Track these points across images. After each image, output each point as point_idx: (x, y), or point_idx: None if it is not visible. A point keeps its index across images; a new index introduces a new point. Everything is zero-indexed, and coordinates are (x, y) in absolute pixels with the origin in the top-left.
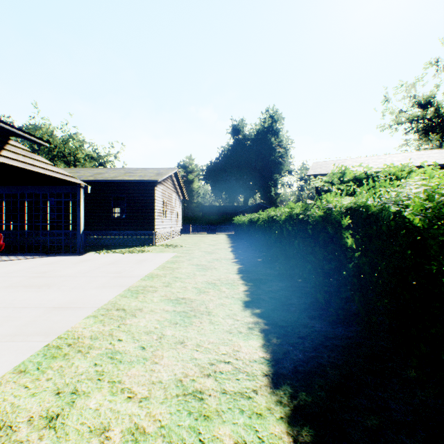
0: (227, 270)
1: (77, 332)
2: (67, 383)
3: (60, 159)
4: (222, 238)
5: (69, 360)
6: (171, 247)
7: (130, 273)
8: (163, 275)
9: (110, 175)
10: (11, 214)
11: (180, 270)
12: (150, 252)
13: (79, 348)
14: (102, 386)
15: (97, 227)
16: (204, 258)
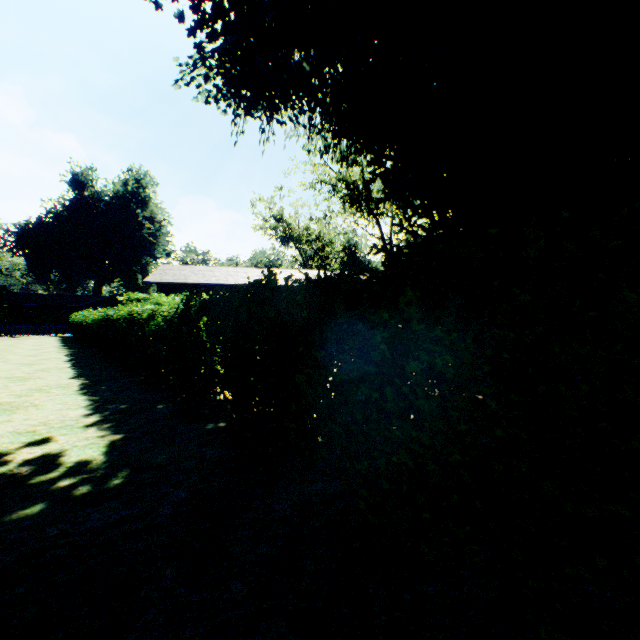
0: (57, 355)
1: None
2: None
3: None
4: (52, 340)
5: None
6: None
7: None
8: None
9: None
10: None
11: (10, 357)
12: None
13: None
14: (3, 372)
15: None
16: (31, 352)
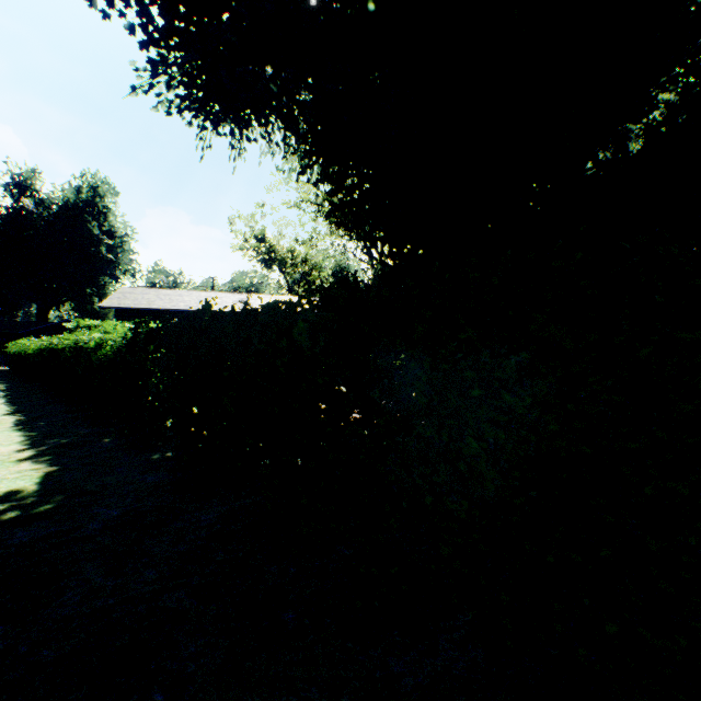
0: None
1: None
2: None
3: None
4: None
5: None
6: None
7: None
8: None
9: None
10: None
11: None
12: None
13: None
14: None
15: None
16: None
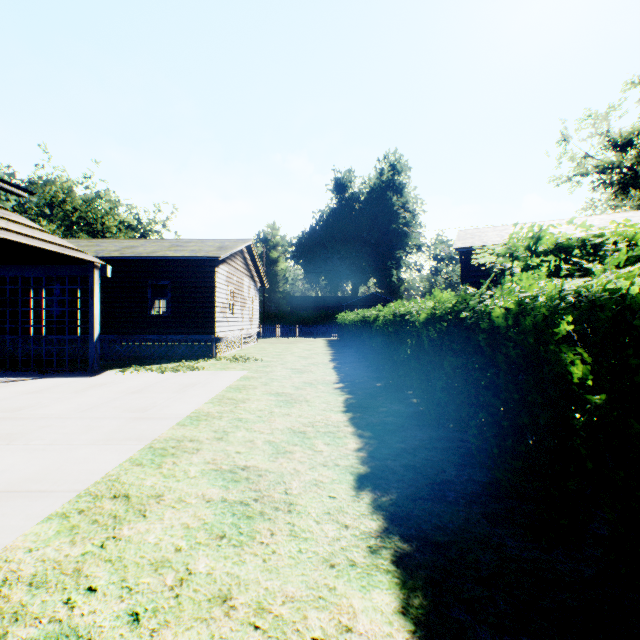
0: (326, 404)
1: (8, 564)
2: None
3: (82, 228)
4: (319, 345)
5: None
6: (239, 361)
7: (161, 411)
8: (217, 415)
9: (146, 250)
10: None
11: (248, 404)
12: (206, 371)
13: None
14: None
15: (126, 330)
16: (289, 381)
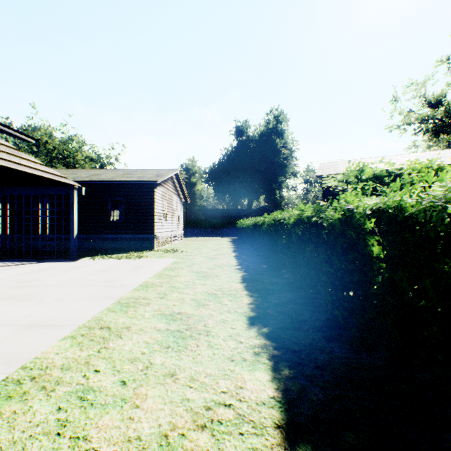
0: (229, 278)
1: (47, 360)
2: (15, 440)
3: (59, 161)
4: (225, 242)
5: (26, 402)
6: (171, 252)
7: (123, 282)
8: (159, 284)
9: (107, 177)
10: (0, 217)
11: (179, 278)
12: (149, 258)
13: (44, 383)
14: (60, 445)
15: (93, 231)
16: (205, 264)
